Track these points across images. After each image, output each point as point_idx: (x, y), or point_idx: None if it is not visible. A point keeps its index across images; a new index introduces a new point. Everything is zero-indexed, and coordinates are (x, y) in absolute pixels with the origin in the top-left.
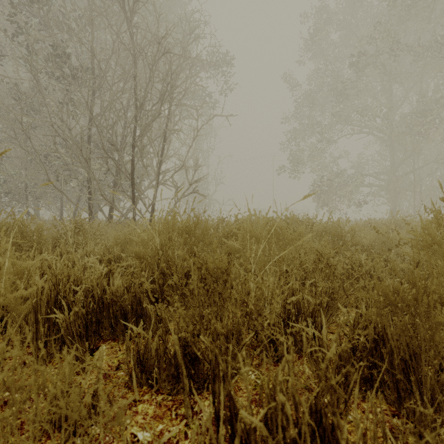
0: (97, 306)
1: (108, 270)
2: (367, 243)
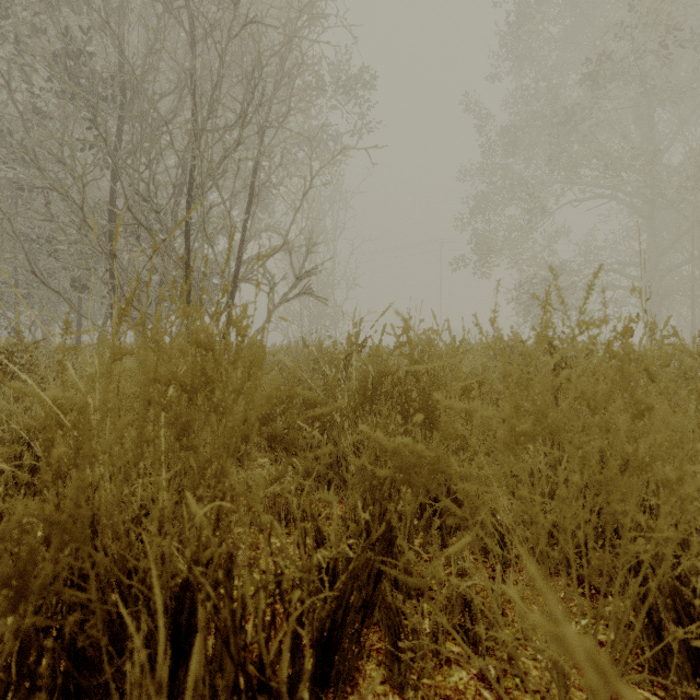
0: None
1: None
2: None
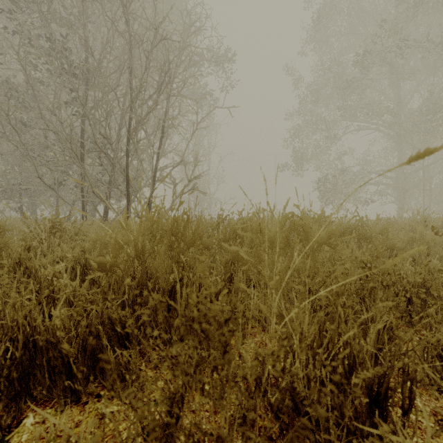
0: (23, 353)
1: (49, 292)
2: (400, 247)
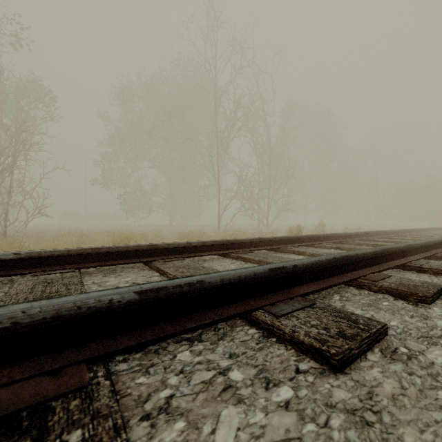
0: None
1: None
2: None
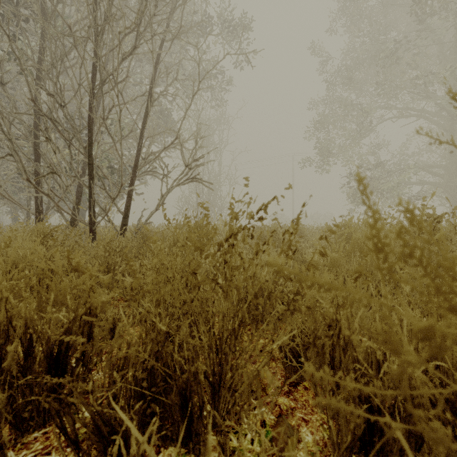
0: None
1: None
2: None
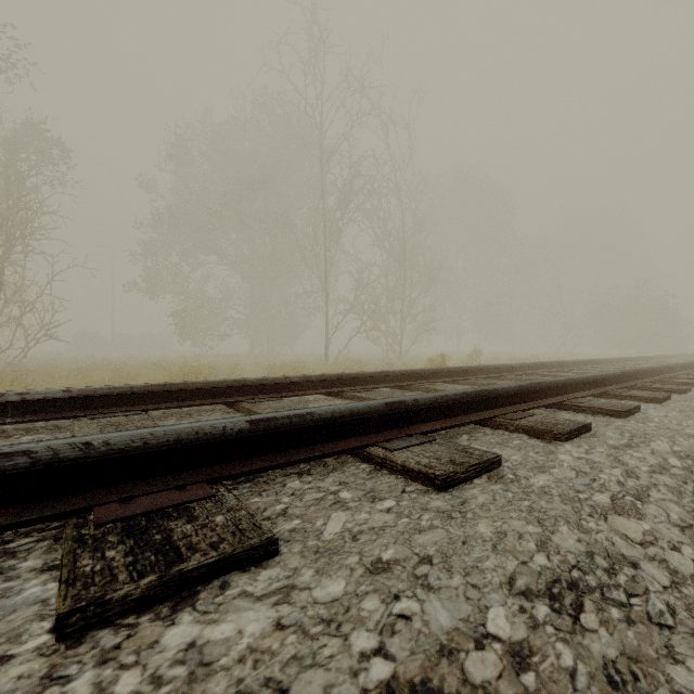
0: None
1: None
2: None
